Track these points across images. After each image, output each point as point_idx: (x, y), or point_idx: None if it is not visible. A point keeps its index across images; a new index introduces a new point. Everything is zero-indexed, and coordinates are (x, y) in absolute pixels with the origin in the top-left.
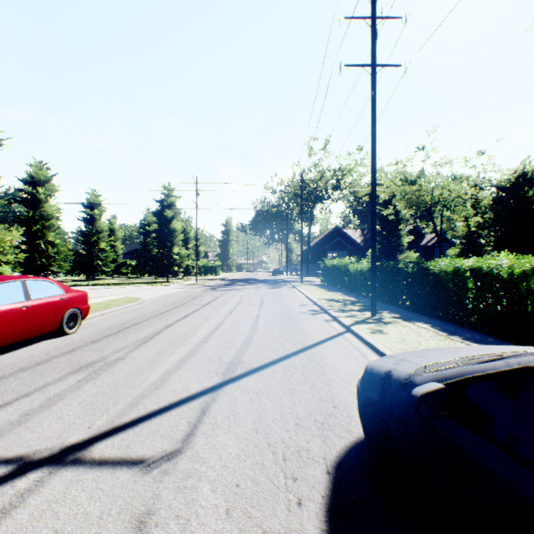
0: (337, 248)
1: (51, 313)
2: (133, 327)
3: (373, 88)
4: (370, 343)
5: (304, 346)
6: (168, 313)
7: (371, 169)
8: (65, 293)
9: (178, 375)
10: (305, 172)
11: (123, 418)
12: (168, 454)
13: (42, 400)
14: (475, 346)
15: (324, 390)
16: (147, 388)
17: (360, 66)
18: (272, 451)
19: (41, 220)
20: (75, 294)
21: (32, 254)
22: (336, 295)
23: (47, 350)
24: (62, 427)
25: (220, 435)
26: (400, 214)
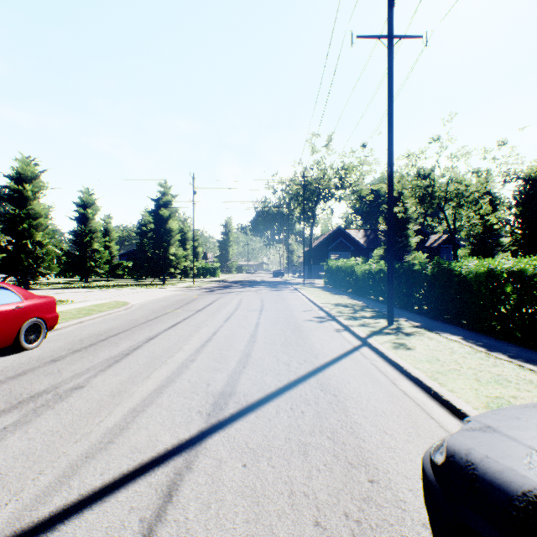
0: (340, 249)
1: (1, 325)
2: (109, 339)
3: (390, 62)
4: (397, 363)
5: (314, 367)
6: (155, 320)
7: (388, 156)
8: (23, 299)
9: (146, 417)
10: (307, 170)
11: (37, 510)
12: None
13: None
14: None
15: (350, 446)
16: (96, 442)
17: (374, 37)
18: None
19: (28, 219)
20: (37, 301)
21: (19, 254)
22: (343, 299)
23: None
24: None
25: None
26: (407, 213)
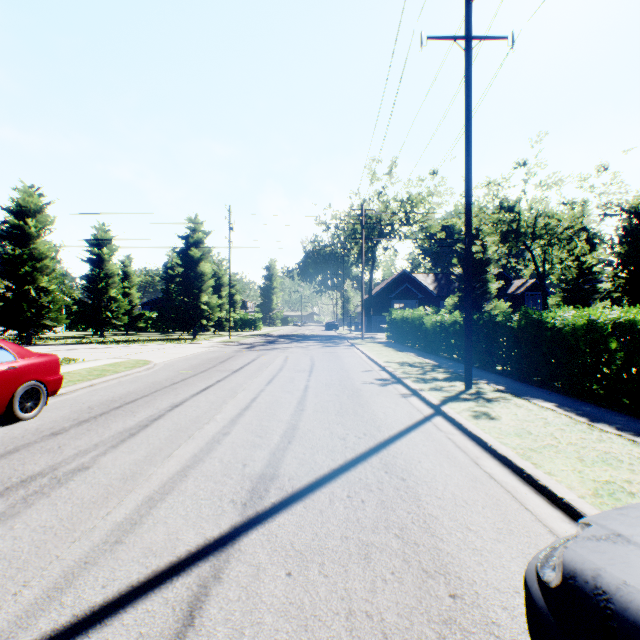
0: (405, 296)
1: None
2: (124, 407)
3: (468, 68)
4: (479, 437)
5: (376, 442)
6: (182, 383)
7: (465, 183)
8: (18, 358)
9: (164, 508)
10: (366, 202)
11: (16, 638)
12: None
13: None
14: None
15: (424, 547)
16: (99, 541)
17: (449, 38)
18: None
19: (31, 260)
20: (36, 360)
21: (20, 303)
22: (410, 357)
23: None
24: None
25: None
26: (486, 254)
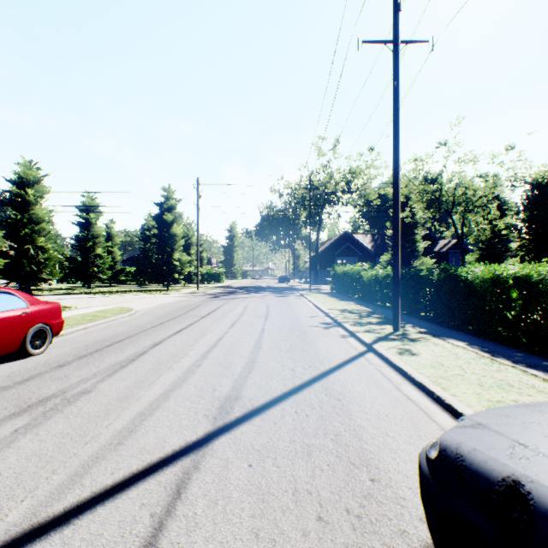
0: (346, 254)
1: (8, 330)
2: (114, 345)
3: (396, 67)
4: (402, 368)
5: (319, 372)
6: (160, 326)
7: (394, 161)
8: (29, 305)
9: (153, 420)
10: (314, 174)
11: (52, 506)
12: None
13: None
14: None
15: (353, 447)
16: (106, 443)
17: (380, 42)
18: None
19: (30, 224)
20: (43, 307)
21: (21, 260)
22: (349, 305)
23: None
24: None
25: (198, 547)
26: (415, 218)
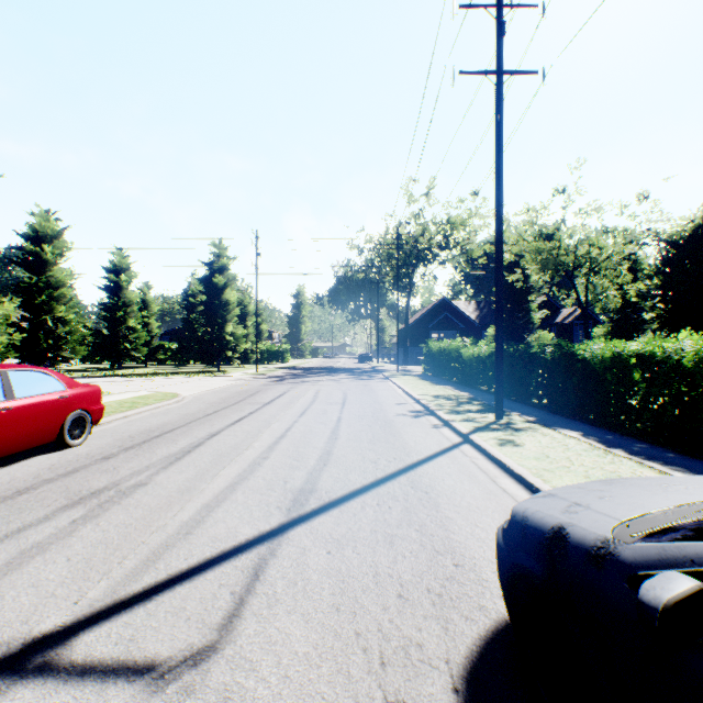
0: (444, 326)
1: (45, 417)
2: (164, 436)
3: (499, 103)
4: (500, 460)
5: (405, 465)
6: (215, 415)
7: (496, 216)
8: (67, 388)
9: (221, 512)
10: (402, 225)
11: (130, 585)
12: (194, 653)
13: (13, 554)
14: (688, 479)
15: (438, 537)
16: (174, 533)
17: (480, 73)
18: (362, 648)
19: (48, 289)
20: (82, 390)
21: (36, 334)
22: (445, 390)
23: (37, 470)
24: (34, 602)
25: (280, 618)
26: (529, 281)
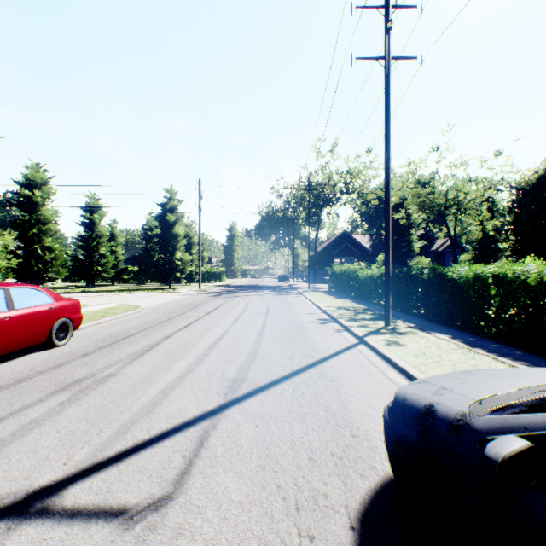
0: (345, 253)
1: (38, 323)
2: (129, 338)
3: (387, 81)
4: (387, 356)
5: (314, 360)
6: (168, 322)
7: (385, 169)
8: (54, 301)
9: (174, 396)
10: (312, 175)
11: (106, 451)
12: (156, 501)
13: (16, 428)
14: (528, 370)
15: (340, 414)
16: (138, 411)
17: (372, 58)
18: (282, 497)
19: (38, 224)
20: (66, 303)
21: (29, 259)
22: (346, 303)
23: (32, 364)
24: (34, 463)
25: (220, 475)
26: (411, 218)
